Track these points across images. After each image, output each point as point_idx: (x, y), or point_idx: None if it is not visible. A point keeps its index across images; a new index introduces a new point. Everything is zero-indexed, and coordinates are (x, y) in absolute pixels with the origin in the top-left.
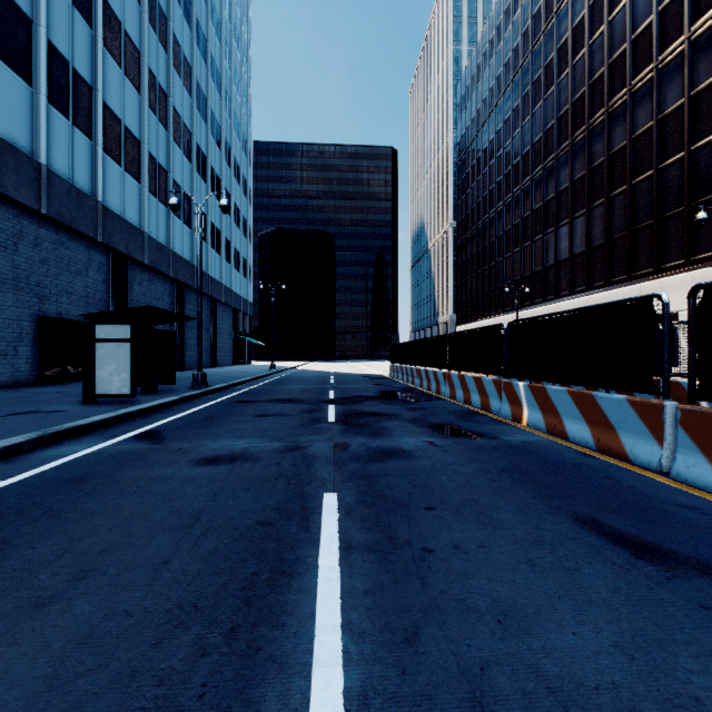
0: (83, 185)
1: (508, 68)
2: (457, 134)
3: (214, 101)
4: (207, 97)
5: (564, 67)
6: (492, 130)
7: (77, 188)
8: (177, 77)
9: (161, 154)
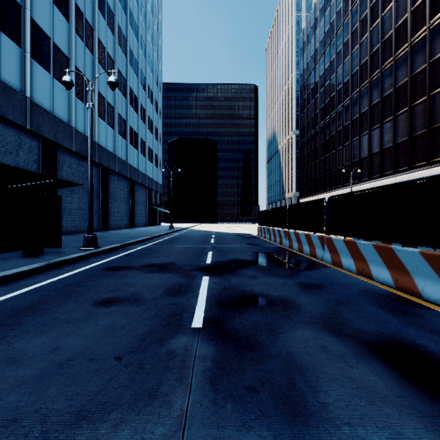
0: (12, 82)
1: (340, 14)
2: (300, 68)
3: (132, 43)
4: (127, 38)
5: (388, 2)
6: (327, 61)
7: (4, 83)
8: (102, 18)
9: (88, 71)
